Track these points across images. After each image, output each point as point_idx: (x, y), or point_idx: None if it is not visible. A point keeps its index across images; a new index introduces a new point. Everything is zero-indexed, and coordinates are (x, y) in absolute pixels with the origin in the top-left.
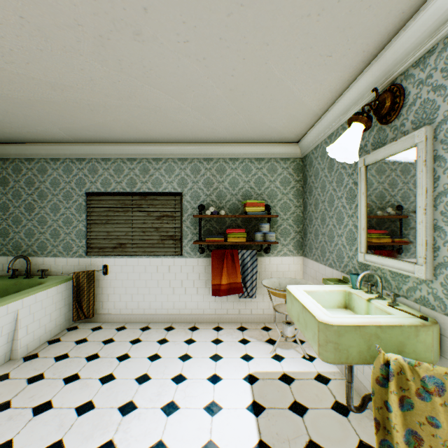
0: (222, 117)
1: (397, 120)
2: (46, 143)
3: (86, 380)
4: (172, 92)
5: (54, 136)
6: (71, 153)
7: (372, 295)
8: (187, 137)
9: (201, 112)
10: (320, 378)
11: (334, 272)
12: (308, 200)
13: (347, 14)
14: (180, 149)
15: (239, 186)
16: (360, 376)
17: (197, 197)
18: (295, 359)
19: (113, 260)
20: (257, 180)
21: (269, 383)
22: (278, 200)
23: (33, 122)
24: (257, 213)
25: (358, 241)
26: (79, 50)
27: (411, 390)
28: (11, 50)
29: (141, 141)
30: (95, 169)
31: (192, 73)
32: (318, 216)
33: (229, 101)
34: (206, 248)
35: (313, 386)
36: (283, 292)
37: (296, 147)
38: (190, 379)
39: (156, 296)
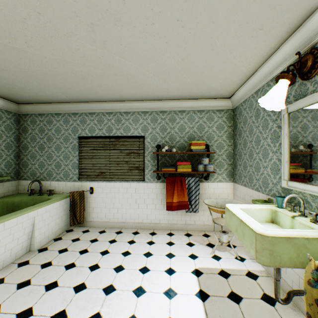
0: (174, 80)
1: (317, 76)
2: (52, 103)
3: (80, 267)
4: (140, 63)
5: (57, 98)
6: (69, 109)
7: (295, 213)
8: (148, 96)
9: (160, 77)
10: (250, 274)
11: (260, 195)
12: (238, 140)
13: None
14: (143, 105)
15: (186, 131)
16: (283, 275)
17: (155, 139)
18: (230, 259)
19: (96, 183)
20: (199, 126)
21: (211, 277)
22: (215, 141)
23: (44, 89)
24: (200, 150)
25: (281, 171)
26: (76, 35)
27: None
28: (31, 37)
29: (116, 100)
30: (84, 120)
31: (155, 48)
32: (247, 152)
33: (181, 68)
34: (161, 176)
35: (245, 280)
36: (220, 209)
37: (228, 101)
38: (152, 270)
39: (126, 209)
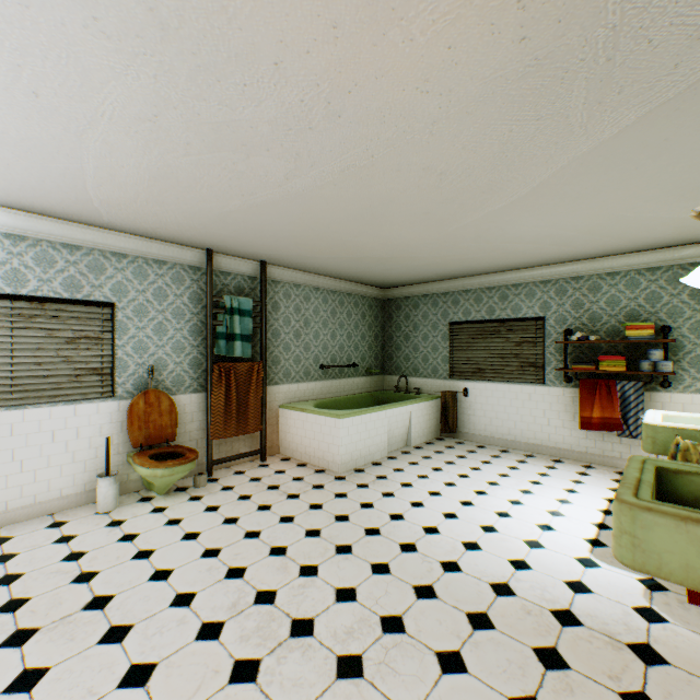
0: (583, 244)
1: None
2: (419, 284)
3: (459, 465)
4: (528, 242)
5: (427, 279)
6: (437, 289)
7: None
8: (548, 261)
9: (559, 245)
10: None
11: None
12: None
13: (673, 185)
14: (541, 272)
15: (620, 305)
16: None
17: (562, 321)
18: None
19: (472, 383)
20: (648, 295)
21: None
22: (685, 319)
23: (417, 274)
24: (642, 337)
25: None
26: (463, 242)
27: (692, 461)
28: (426, 250)
29: (499, 271)
30: (456, 301)
31: (544, 232)
32: None
33: (587, 235)
34: (573, 378)
35: None
36: None
37: None
38: (545, 485)
39: (514, 423)
